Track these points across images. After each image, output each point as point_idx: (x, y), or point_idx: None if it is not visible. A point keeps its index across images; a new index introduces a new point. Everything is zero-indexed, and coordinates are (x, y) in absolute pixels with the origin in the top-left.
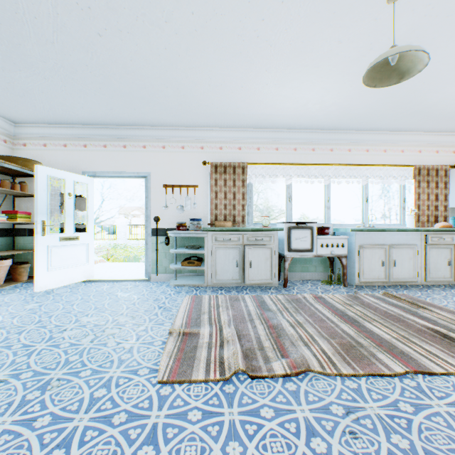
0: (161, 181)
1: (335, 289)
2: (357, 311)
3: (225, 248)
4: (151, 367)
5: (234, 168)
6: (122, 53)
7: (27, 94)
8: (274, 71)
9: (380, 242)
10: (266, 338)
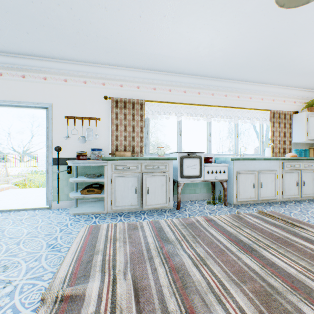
0: (63, 113)
1: (219, 209)
2: (248, 234)
3: (125, 176)
4: None
5: (133, 104)
6: None
7: None
8: None
9: (252, 169)
10: (170, 291)
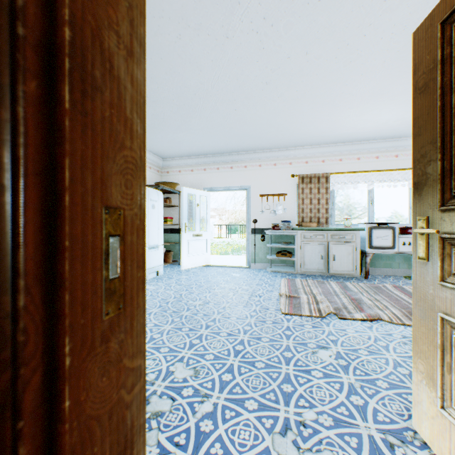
0: (258, 192)
1: None
2: None
3: (312, 244)
4: (275, 308)
5: (318, 178)
6: (245, 116)
7: (179, 143)
8: (355, 108)
9: None
10: (349, 304)
